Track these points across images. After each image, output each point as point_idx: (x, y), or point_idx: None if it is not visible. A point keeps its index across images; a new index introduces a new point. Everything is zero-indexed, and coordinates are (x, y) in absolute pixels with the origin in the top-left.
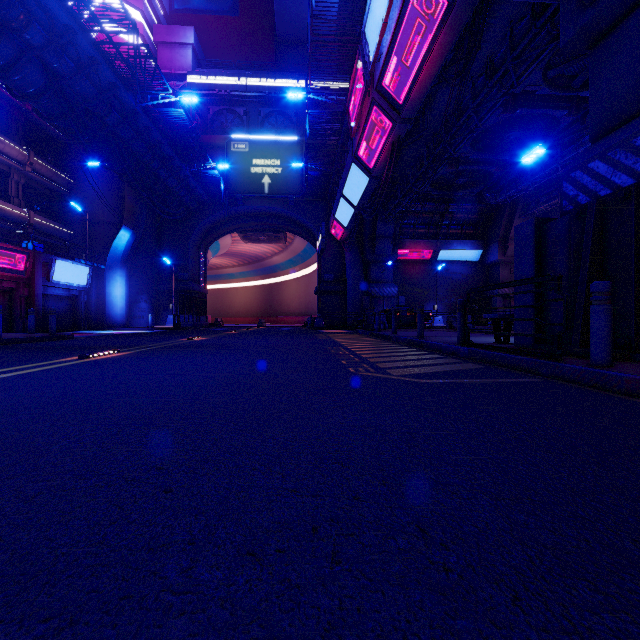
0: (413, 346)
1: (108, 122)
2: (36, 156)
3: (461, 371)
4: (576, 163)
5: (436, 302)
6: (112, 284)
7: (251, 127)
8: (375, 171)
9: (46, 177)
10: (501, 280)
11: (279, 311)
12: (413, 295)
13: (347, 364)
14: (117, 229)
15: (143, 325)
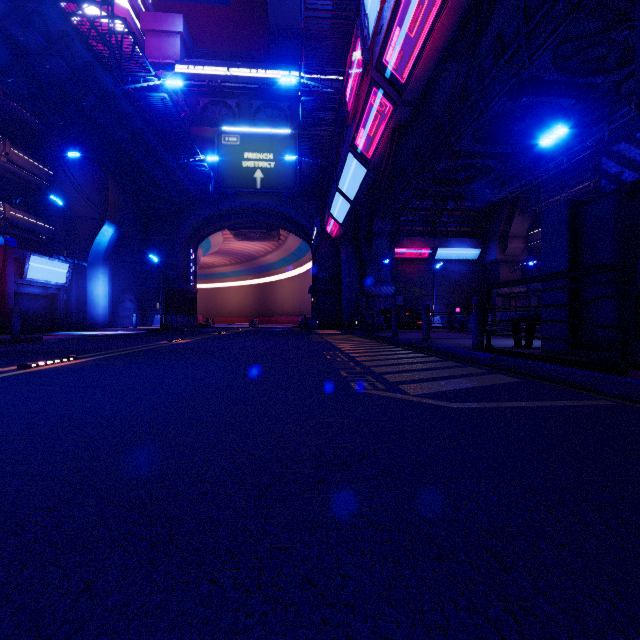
0: (419, 350)
1: (85, 106)
2: (12, 146)
3: (495, 387)
4: (620, 134)
5: (434, 302)
6: (94, 282)
7: (243, 120)
8: (373, 161)
9: (24, 169)
10: (500, 279)
11: (273, 311)
12: (410, 294)
13: (348, 376)
14: (101, 225)
15: (128, 326)
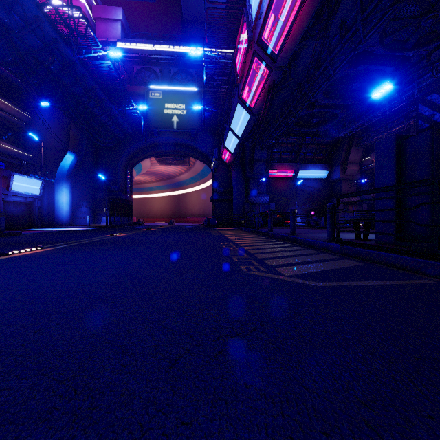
0: (288, 241)
1: (52, 69)
2: (2, 98)
3: (346, 269)
4: (432, 87)
5: (296, 207)
6: (59, 193)
7: (164, 81)
8: (255, 109)
9: (10, 114)
10: (342, 192)
11: (185, 214)
12: (280, 202)
13: (238, 261)
14: (65, 153)
15: (84, 224)
